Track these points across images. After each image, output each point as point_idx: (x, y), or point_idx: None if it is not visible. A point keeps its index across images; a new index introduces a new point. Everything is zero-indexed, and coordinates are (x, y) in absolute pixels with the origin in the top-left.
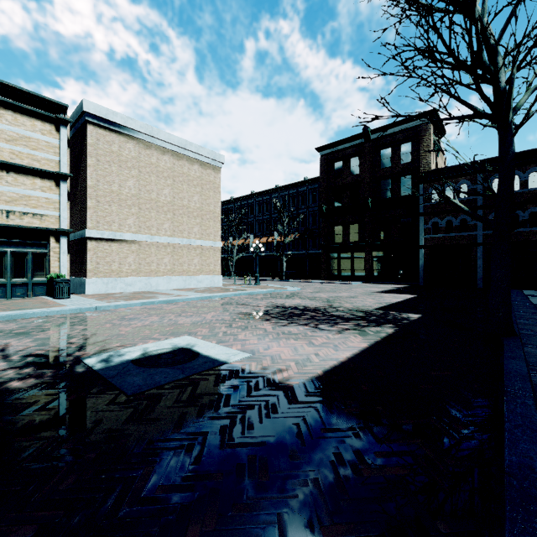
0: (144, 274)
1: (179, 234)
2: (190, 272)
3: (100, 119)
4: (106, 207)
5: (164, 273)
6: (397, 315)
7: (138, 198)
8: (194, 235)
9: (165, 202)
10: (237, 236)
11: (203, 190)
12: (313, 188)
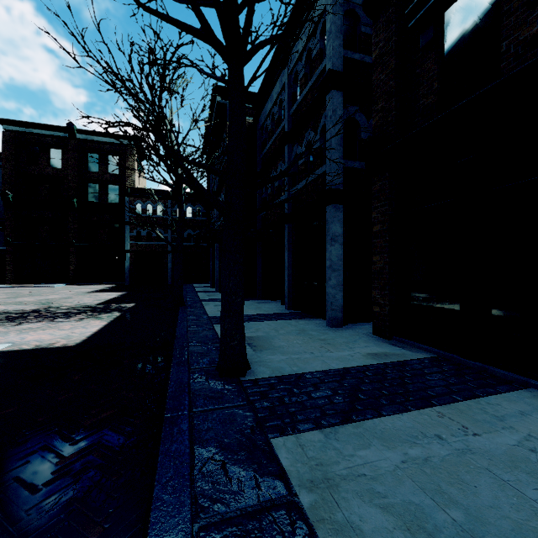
0: None
1: None
2: None
3: None
4: None
5: None
6: (118, 306)
7: None
8: None
9: None
10: None
11: None
12: None
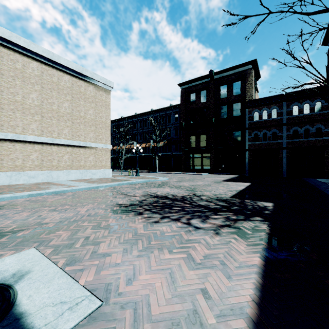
0: (46, 169)
1: (77, 138)
2: (86, 167)
3: (3, 40)
4: (10, 113)
5: (64, 167)
6: (254, 204)
7: (41, 108)
8: (89, 139)
9: (65, 113)
10: (126, 142)
11: (97, 106)
12: (176, 111)
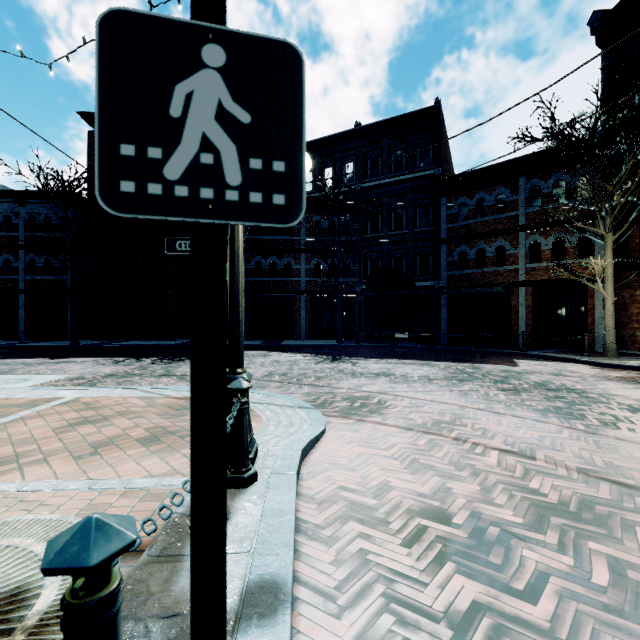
0: None
1: None
2: None
3: None
4: None
5: None
6: None
7: None
8: None
9: None
10: None
11: None
12: None
